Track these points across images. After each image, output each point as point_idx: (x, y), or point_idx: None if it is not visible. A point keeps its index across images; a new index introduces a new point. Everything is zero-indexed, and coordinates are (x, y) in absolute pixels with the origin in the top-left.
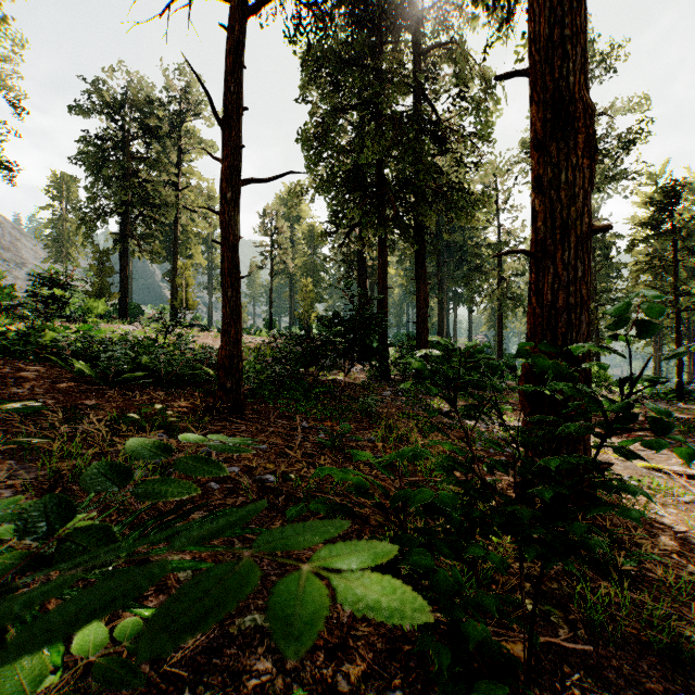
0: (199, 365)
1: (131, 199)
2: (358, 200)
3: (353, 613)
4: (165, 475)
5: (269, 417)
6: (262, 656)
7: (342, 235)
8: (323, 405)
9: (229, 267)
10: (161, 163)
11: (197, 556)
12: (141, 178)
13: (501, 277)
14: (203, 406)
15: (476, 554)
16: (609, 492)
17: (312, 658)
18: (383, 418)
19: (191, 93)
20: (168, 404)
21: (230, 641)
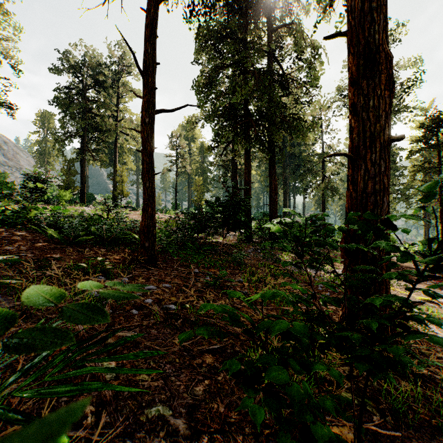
0: (128, 232)
1: (88, 127)
2: (232, 125)
3: (228, 404)
4: (101, 305)
5: (174, 266)
6: (162, 438)
7: (221, 149)
8: (208, 258)
9: (147, 167)
10: (106, 104)
11: (120, 362)
12: (94, 113)
13: (324, 175)
14: (130, 258)
15: (320, 369)
16: (419, 323)
17: (198, 439)
18: (248, 267)
19: (125, 59)
20: (107, 257)
21: (140, 426)
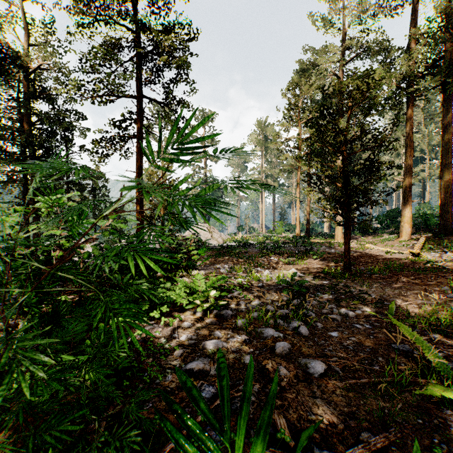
0: None
1: None
2: None
3: None
4: None
5: None
6: None
7: None
8: None
9: None
10: None
11: None
12: None
13: None
14: None
15: None
16: None
17: None
18: None
19: None
20: None
21: None
